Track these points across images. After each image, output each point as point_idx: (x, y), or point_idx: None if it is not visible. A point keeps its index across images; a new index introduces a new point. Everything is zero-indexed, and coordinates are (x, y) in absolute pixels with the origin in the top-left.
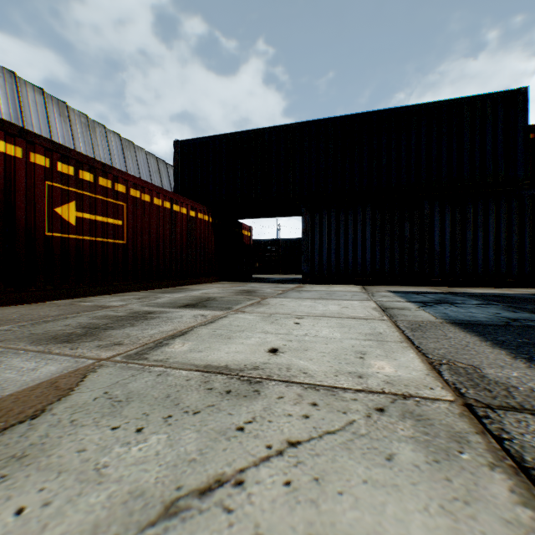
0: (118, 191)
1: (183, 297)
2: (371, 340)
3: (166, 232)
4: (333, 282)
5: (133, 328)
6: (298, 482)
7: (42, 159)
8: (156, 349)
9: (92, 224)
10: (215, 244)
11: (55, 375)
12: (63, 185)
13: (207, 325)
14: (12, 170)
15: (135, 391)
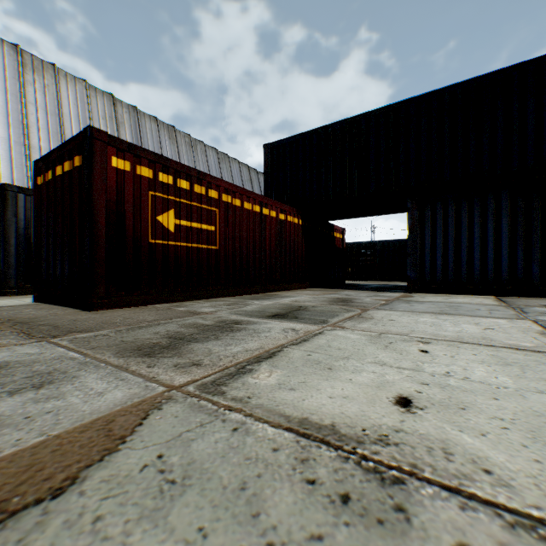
0: (211, 197)
1: (272, 304)
2: None
3: (256, 237)
4: (450, 292)
5: (216, 341)
6: None
7: (145, 171)
8: (237, 378)
9: (188, 231)
10: (305, 248)
11: (116, 408)
12: (163, 195)
13: (300, 345)
14: (121, 183)
15: (197, 461)
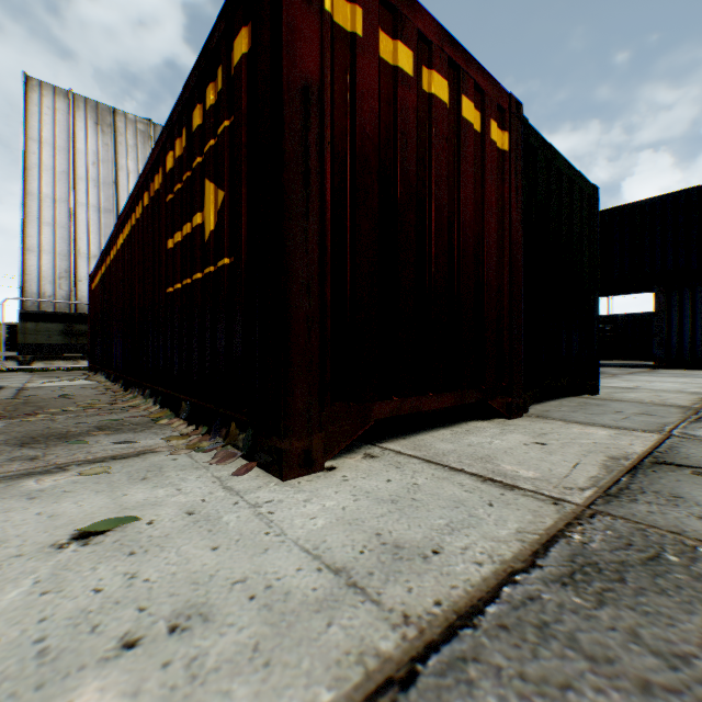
0: None
1: None
2: (696, 387)
3: None
4: (697, 368)
5: None
6: (649, 393)
7: None
8: None
9: None
10: None
11: None
12: None
13: None
14: None
15: None
